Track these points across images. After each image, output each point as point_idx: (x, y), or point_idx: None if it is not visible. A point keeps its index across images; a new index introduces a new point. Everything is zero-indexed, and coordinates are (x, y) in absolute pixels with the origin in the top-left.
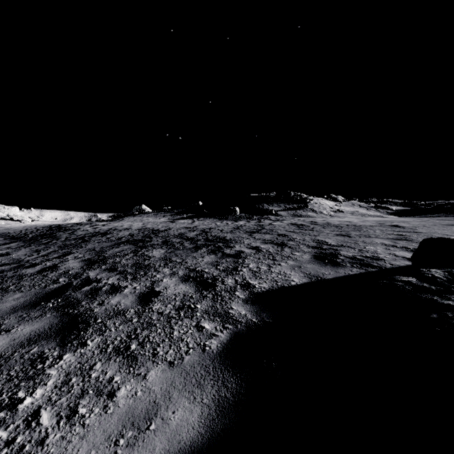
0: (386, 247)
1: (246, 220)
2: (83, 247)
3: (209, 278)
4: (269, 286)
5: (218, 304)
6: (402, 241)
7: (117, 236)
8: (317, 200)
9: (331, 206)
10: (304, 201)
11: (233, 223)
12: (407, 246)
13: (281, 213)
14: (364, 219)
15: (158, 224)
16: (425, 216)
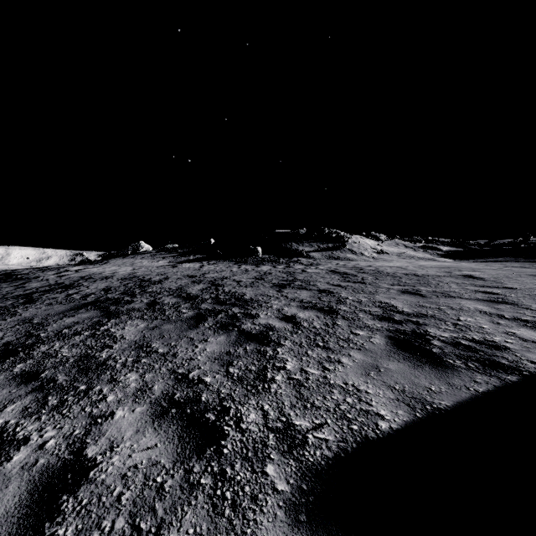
0: (491, 318)
1: (271, 265)
2: (17, 314)
3: (211, 406)
4: (336, 437)
5: (223, 531)
6: (504, 305)
7: (84, 292)
8: (356, 238)
9: (373, 246)
10: (341, 240)
11: (254, 268)
12: (520, 316)
13: (314, 255)
14: (419, 264)
15: (153, 270)
16: (489, 261)
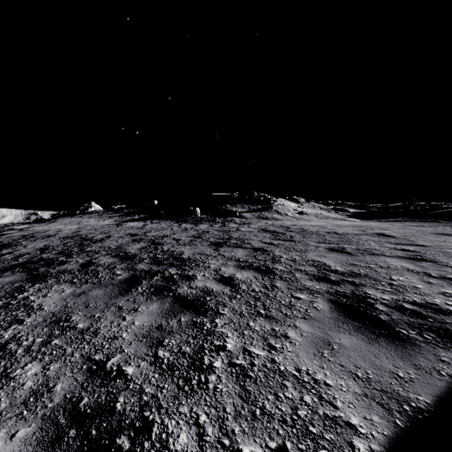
0: (420, 276)
1: (208, 224)
2: None
3: (127, 421)
4: None
5: None
6: (425, 263)
7: (19, 251)
8: (280, 201)
9: (295, 208)
10: (268, 202)
11: (192, 227)
12: (446, 275)
13: (245, 215)
14: (335, 223)
15: (97, 229)
16: (390, 220)
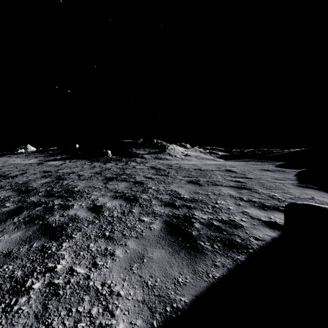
0: (236, 200)
1: (115, 163)
2: None
3: None
4: None
5: None
6: (244, 190)
7: None
8: (173, 146)
9: (182, 151)
10: (164, 147)
11: (100, 165)
12: (252, 198)
13: (146, 156)
14: (205, 162)
15: (19, 167)
16: (241, 161)
